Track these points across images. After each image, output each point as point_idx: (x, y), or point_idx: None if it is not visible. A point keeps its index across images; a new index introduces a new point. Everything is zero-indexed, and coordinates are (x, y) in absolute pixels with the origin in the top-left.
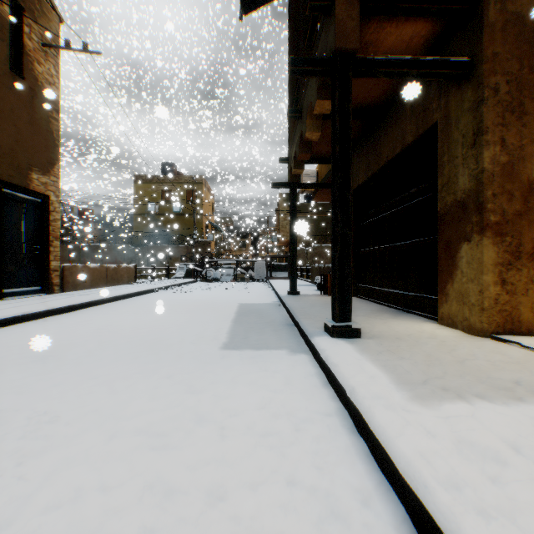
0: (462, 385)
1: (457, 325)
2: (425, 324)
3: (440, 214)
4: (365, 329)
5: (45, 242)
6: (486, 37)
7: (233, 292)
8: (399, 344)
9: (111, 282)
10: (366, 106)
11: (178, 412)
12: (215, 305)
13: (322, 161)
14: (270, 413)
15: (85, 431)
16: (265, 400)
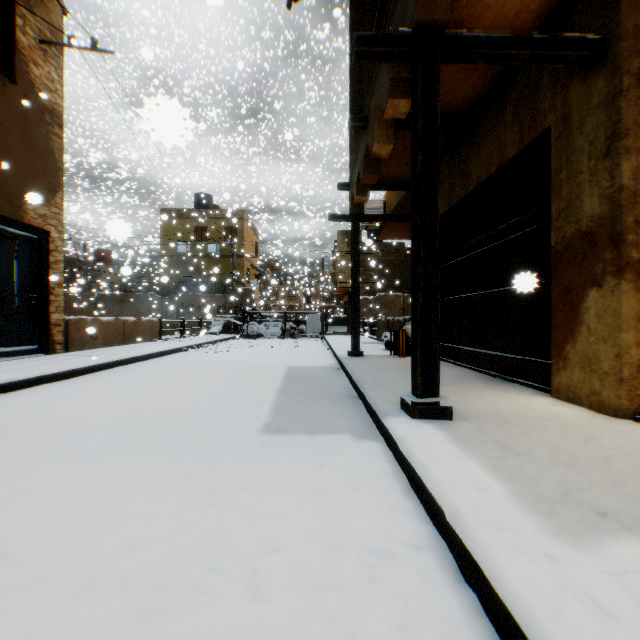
0: (625, 505)
1: (581, 401)
2: (536, 397)
3: (555, 251)
4: (455, 406)
5: (44, 289)
6: (625, 5)
7: (280, 352)
8: (507, 429)
9: (129, 339)
10: (451, 112)
11: (189, 543)
12: (257, 369)
13: (392, 187)
14: (329, 545)
15: (40, 580)
16: (321, 519)
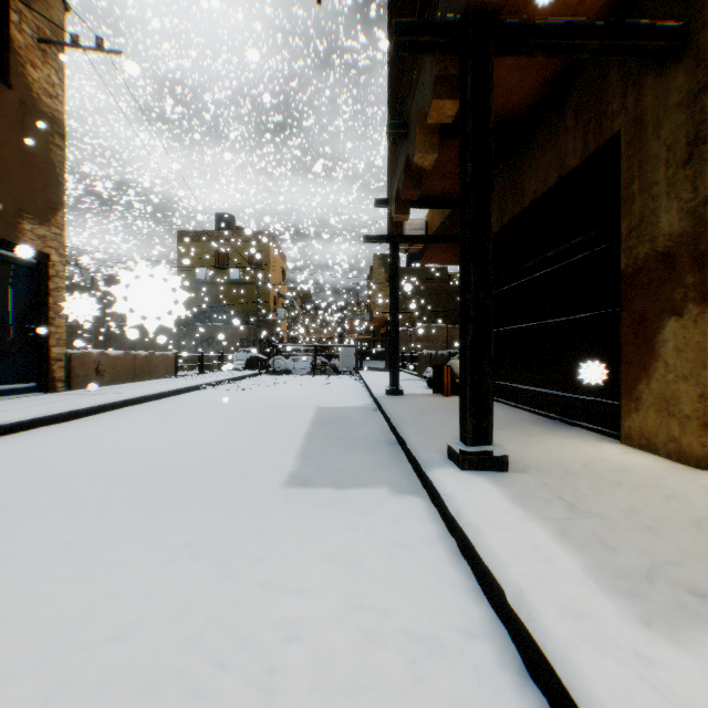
0: None
1: (657, 449)
2: (603, 444)
3: (625, 275)
4: (510, 455)
5: (43, 320)
6: None
7: (309, 390)
8: (573, 483)
9: (141, 375)
10: (504, 117)
11: (191, 628)
12: (283, 410)
13: (435, 204)
14: (363, 632)
15: (3, 679)
16: (354, 597)
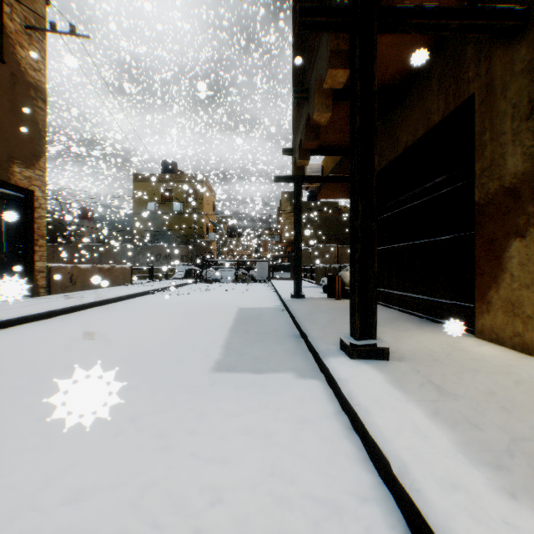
0: None
1: (504, 342)
2: (461, 338)
3: (478, 205)
4: (389, 346)
5: (29, 241)
6: None
7: (233, 294)
8: (441, 370)
9: None
10: (382, 84)
11: (133, 493)
12: (212, 310)
13: (329, 152)
14: (274, 496)
15: None
16: (266, 465)
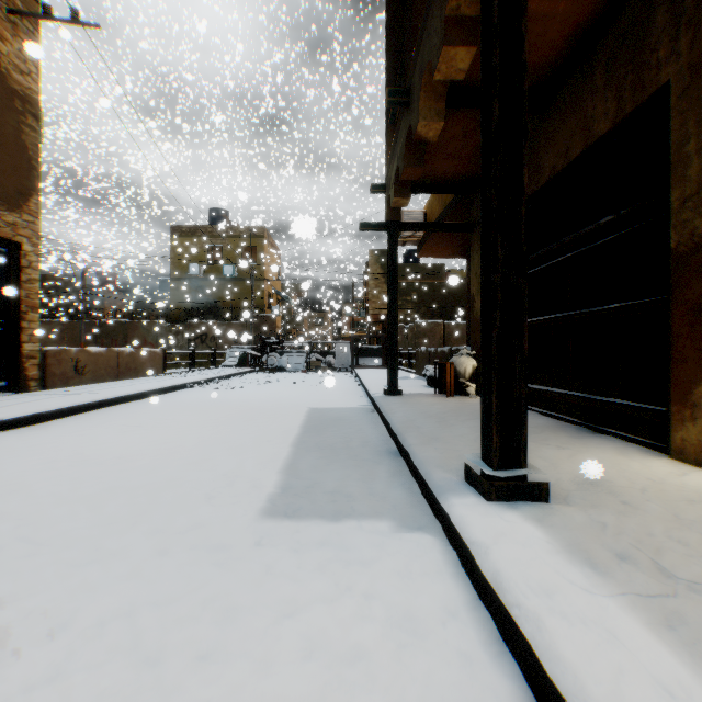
0: None
1: None
2: (650, 460)
3: (676, 254)
4: (542, 475)
5: (13, 314)
6: None
7: (302, 388)
8: (640, 522)
9: (125, 373)
10: None
11: None
12: (271, 412)
13: (437, 189)
14: None
15: None
16: None
